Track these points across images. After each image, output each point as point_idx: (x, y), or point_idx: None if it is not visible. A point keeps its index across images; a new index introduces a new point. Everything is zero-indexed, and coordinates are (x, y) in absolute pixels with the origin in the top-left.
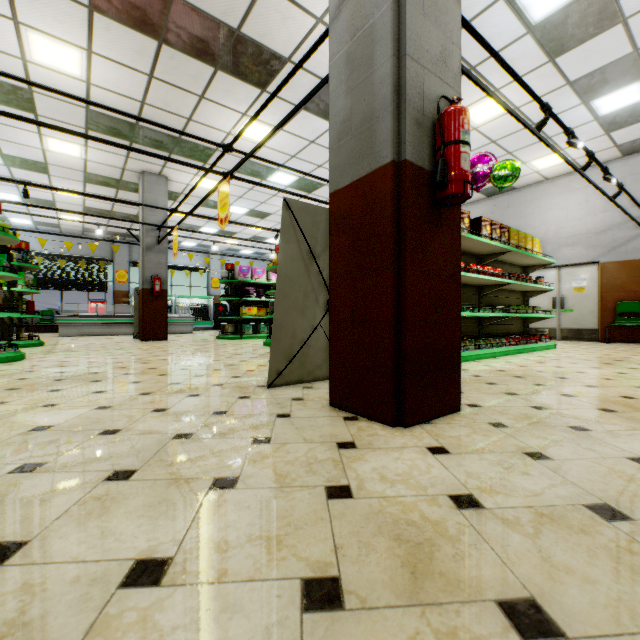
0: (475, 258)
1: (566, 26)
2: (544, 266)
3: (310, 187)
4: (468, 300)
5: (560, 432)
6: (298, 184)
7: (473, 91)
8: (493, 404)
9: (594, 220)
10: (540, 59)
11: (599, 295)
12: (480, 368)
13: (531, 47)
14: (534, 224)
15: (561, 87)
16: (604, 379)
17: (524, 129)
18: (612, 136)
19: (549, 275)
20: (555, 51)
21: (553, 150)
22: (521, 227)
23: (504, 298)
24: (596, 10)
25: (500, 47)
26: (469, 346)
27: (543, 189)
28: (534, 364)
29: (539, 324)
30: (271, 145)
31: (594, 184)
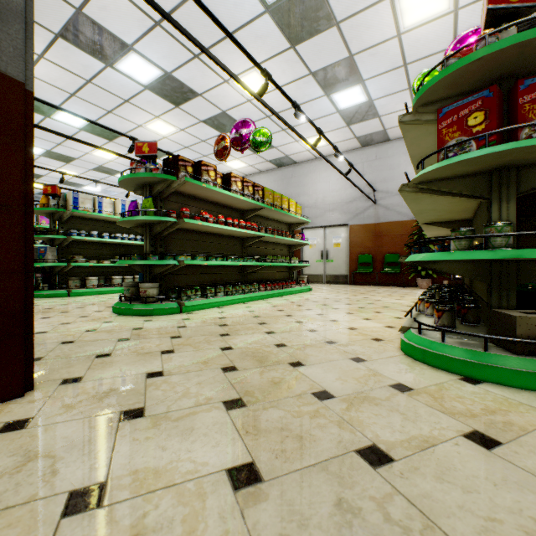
0: (239, 212)
1: (296, 15)
2: (303, 224)
3: (109, 134)
4: (231, 250)
5: (86, 429)
6: (93, 128)
7: (236, 61)
8: (106, 374)
9: (346, 193)
10: (284, 43)
11: (349, 249)
12: (206, 316)
13: (273, 28)
14: (309, 192)
15: (307, 76)
16: (296, 322)
17: (289, 109)
18: (352, 129)
19: (319, 233)
20: (293, 38)
21: (276, 115)
22: (301, 194)
23: (270, 249)
24: (315, 6)
25: (247, 20)
26: (218, 293)
27: (315, 165)
28: (266, 308)
29: (312, 271)
30: (38, 75)
31: (324, 157)
